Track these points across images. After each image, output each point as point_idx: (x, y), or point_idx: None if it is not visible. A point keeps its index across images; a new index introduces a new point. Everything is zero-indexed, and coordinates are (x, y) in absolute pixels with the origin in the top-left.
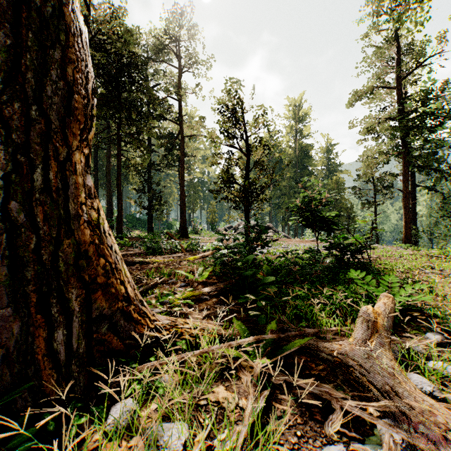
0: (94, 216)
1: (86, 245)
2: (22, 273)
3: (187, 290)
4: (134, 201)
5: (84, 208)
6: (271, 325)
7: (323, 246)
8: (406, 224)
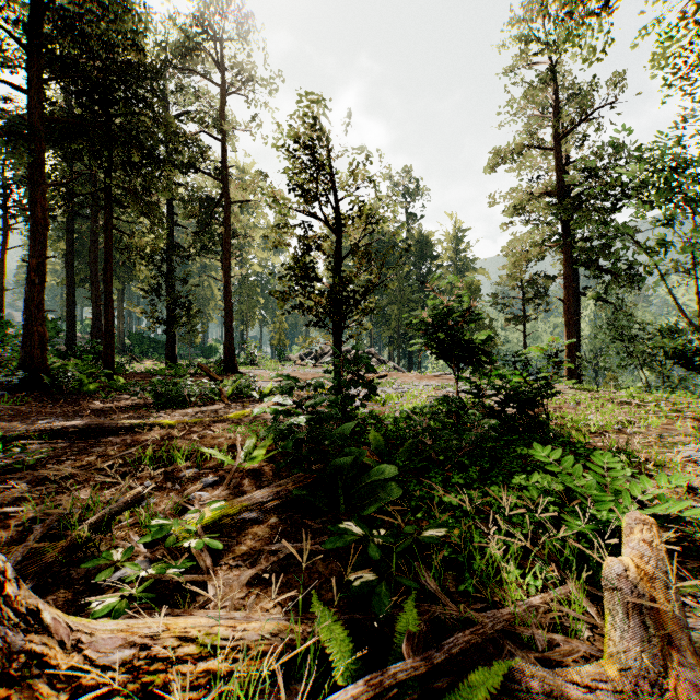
0: None
1: None
2: None
3: (210, 509)
4: (141, 310)
5: None
6: (406, 617)
7: (468, 392)
8: (569, 350)
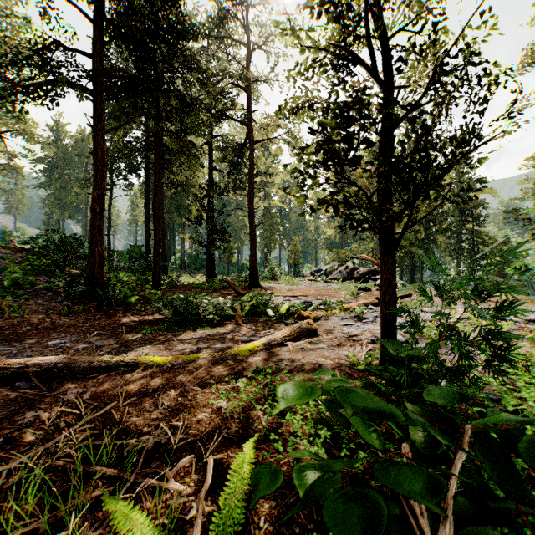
0: None
1: None
2: None
3: None
4: (189, 237)
5: None
6: None
7: None
8: None
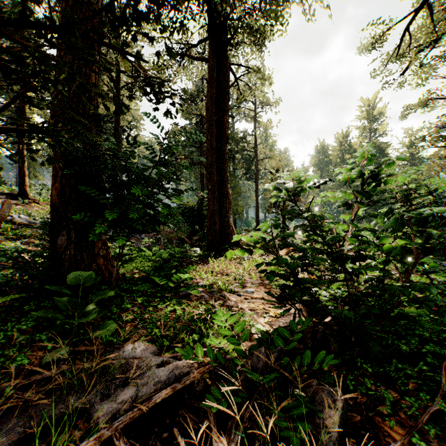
0: (232, 225)
1: (231, 230)
2: (225, 233)
3: None
4: None
5: (231, 224)
6: None
7: None
8: None
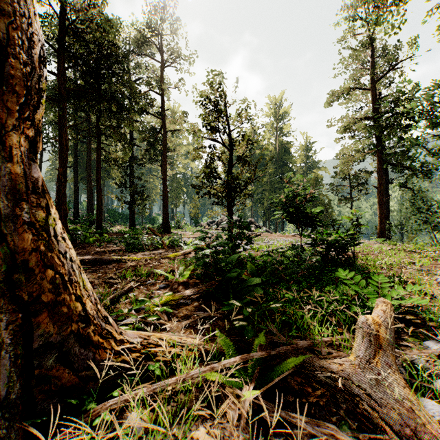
0: (40, 216)
1: (26, 254)
2: None
3: (165, 295)
4: (115, 196)
5: (24, 206)
6: (259, 339)
7: (307, 243)
8: (380, 219)
